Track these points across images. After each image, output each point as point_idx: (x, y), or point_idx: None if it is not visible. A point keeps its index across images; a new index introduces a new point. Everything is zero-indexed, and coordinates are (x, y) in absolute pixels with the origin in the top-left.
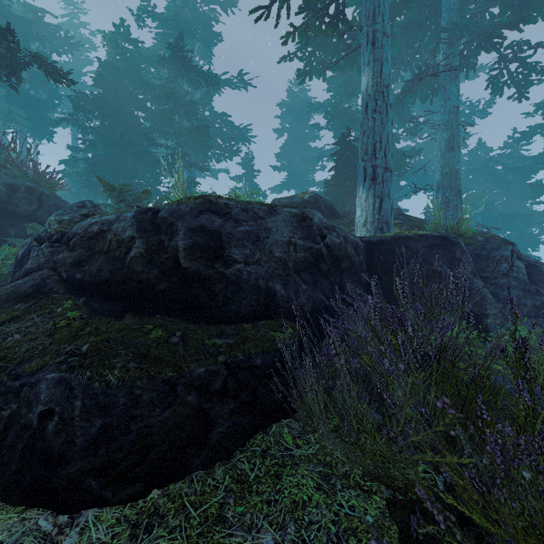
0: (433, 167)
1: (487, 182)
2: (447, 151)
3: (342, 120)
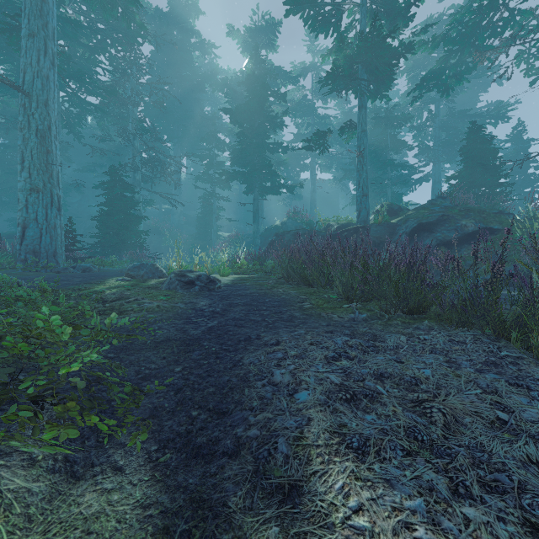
0: None
1: None
2: None
3: None
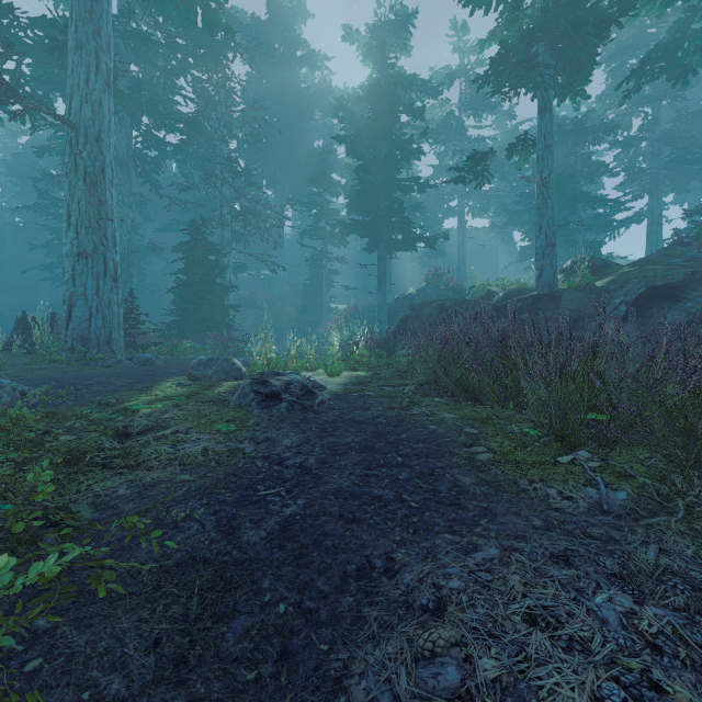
0: None
1: None
2: None
3: None
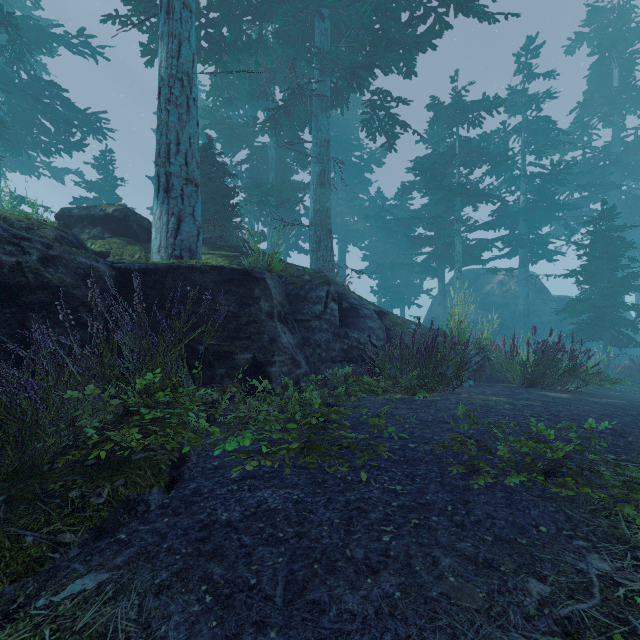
0: (339, 209)
1: (382, 230)
2: (319, 186)
3: (223, 132)
